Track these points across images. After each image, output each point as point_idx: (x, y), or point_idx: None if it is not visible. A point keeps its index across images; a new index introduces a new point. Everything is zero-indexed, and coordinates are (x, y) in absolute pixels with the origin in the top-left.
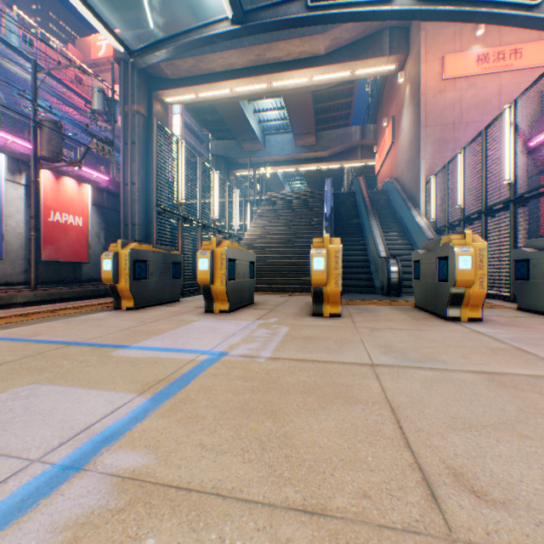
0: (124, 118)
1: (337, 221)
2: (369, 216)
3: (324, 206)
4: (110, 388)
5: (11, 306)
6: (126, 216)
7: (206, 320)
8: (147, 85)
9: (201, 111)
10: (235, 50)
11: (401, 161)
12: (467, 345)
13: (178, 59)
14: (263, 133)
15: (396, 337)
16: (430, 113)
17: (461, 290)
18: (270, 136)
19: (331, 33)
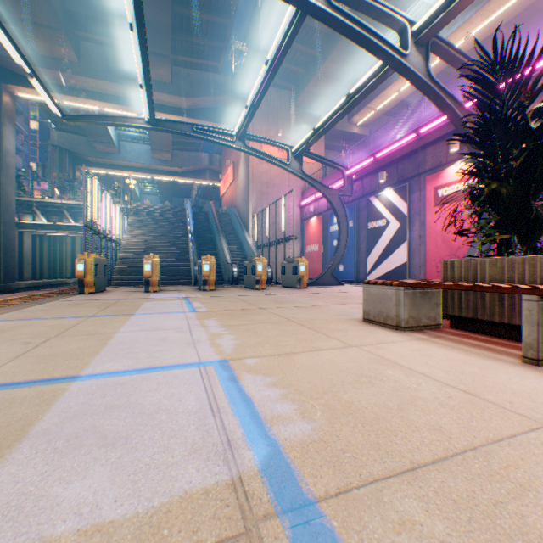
0: None
1: (197, 234)
2: (220, 234)
3: (188, 223)
4: (171, 301)
5: None
6: None
7: (157, 294)
8: None
9: None
10: (111, 83)
11: (239, 197)
12: (257, 293)
13: (45, 67)
14: (119, 139)
15: (237, 293)
16: (255, 174)
17: (259, 278)
18: (126, 142)
19: (194, 100)
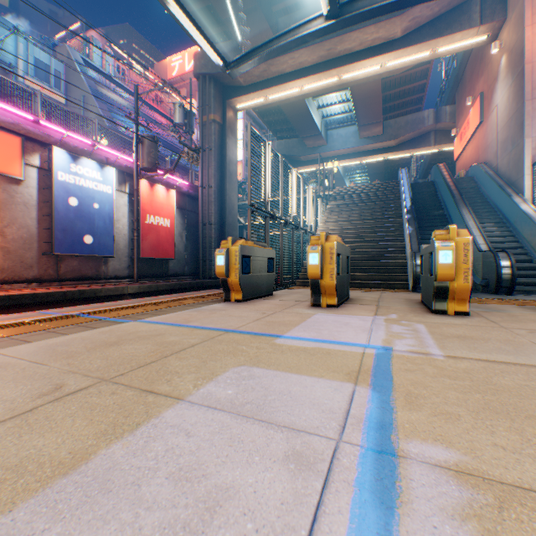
0: (202, 128)
1: (416, 213)
2: (458, 206)
3: (402, 197)
4: (316, 375)
5: (123, 296)
6: (203, 216)
7: (324, 314)
8: (221, 95)
9: (266, 114)
10: (306, 48)
11: (493, 143)
12: None
13: None
14: (325, 129)
15: None
16: None
17: None
18: (332, 130)
19: (410, 13)
